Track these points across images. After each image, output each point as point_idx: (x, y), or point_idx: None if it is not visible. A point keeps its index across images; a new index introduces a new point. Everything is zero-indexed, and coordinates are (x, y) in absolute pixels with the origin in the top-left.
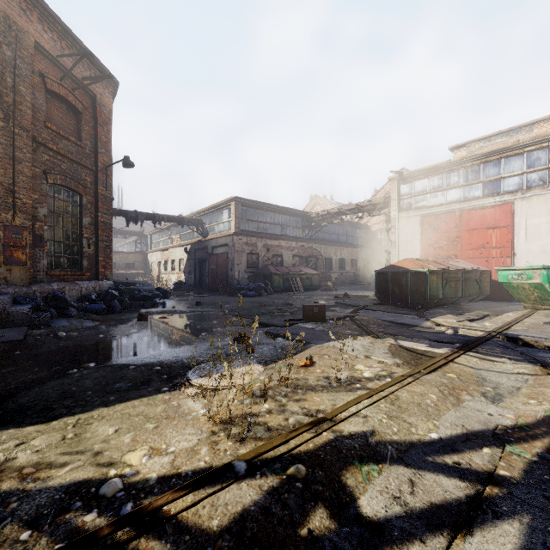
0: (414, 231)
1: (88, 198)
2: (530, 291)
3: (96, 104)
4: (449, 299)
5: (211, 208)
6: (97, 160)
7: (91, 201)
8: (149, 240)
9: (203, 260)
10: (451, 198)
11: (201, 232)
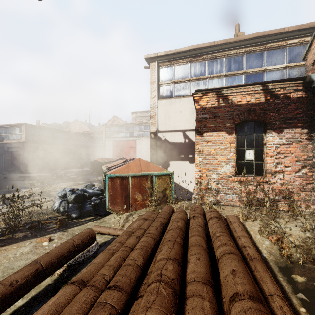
0: (110, 146)
1: None
2: None
3: None
4: None
5: (7, 125)
6: None
7: None
8: None
9: (0, 154)
10: (121, 136)
11: None
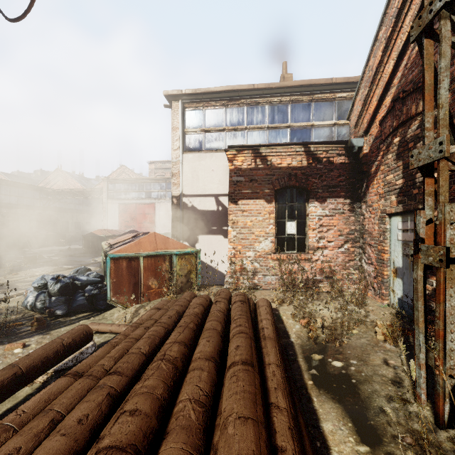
0: (115, 211)
1: None
2: None
3: None
4: None
5: None
6: None
7: None
8: None
9: None
10: (133, 197)
11: None
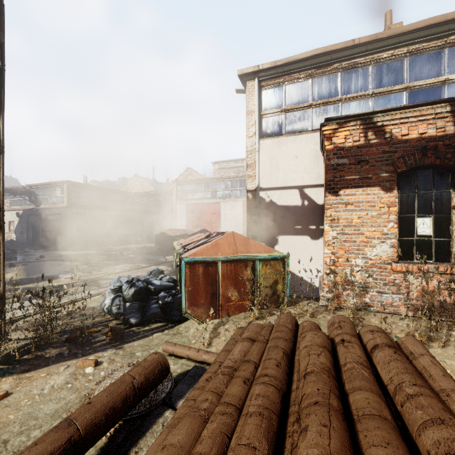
0: (183, 211)
1: None
2: None
3: None
4: None
5: (45, 184)
6: None
7: None
8: None
9: (36, 224)
10: (199, 197)
11: (34, 201)
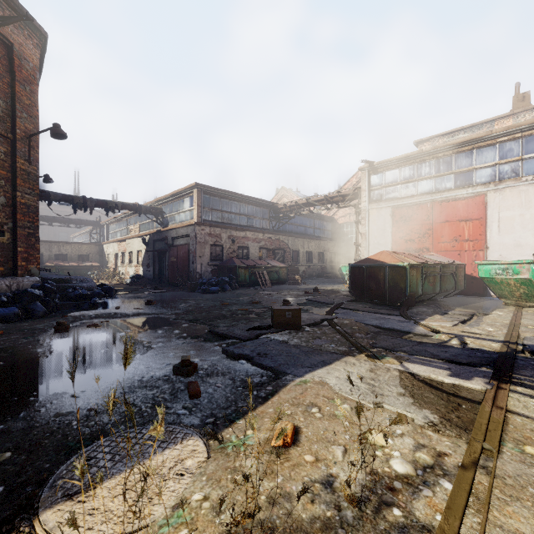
0: (385, 223)
1: (0, 173)
2: (516, 287)
3: (13, 55)
4: (428, 295)
5: (172, 196)
6: (15, 125)
7: (6, 177)
8: (106, 230)
9: (162, 252)
10: (423, 190)
11: (161, 222)
